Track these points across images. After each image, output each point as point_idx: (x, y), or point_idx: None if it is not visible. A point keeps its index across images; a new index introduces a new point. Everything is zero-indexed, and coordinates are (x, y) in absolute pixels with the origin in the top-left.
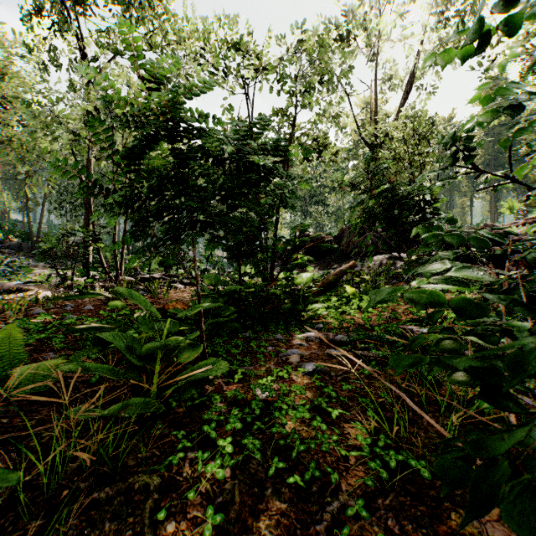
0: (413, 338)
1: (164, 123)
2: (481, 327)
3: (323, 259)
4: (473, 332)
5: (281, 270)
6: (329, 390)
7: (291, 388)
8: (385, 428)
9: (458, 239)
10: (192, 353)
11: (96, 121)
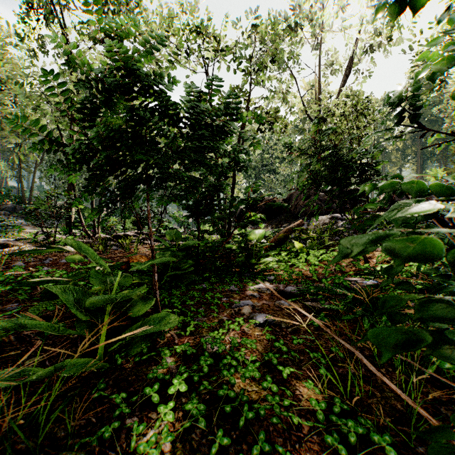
0: (382, 298)
1: None
2: (454, 284)
3: (274, 219)
4: (446, 290)
5: (236, 227)
6: (280, 344)
7: (242, 341)
8: (339, 388)
9: (417, 188)
10: (142, 307)
11: (42, 71)
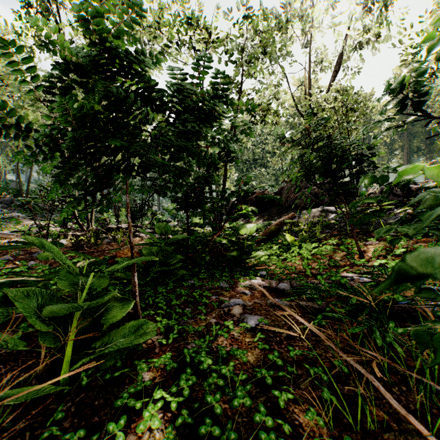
0: (437, 335)
1: (93, 57)
2: None
3: (265, 212)
4: None
5: (226, 220)
6: (274, 357)
7: (231, 352)
8: (347, 417)
9: None
10: (118, 312)
11: None
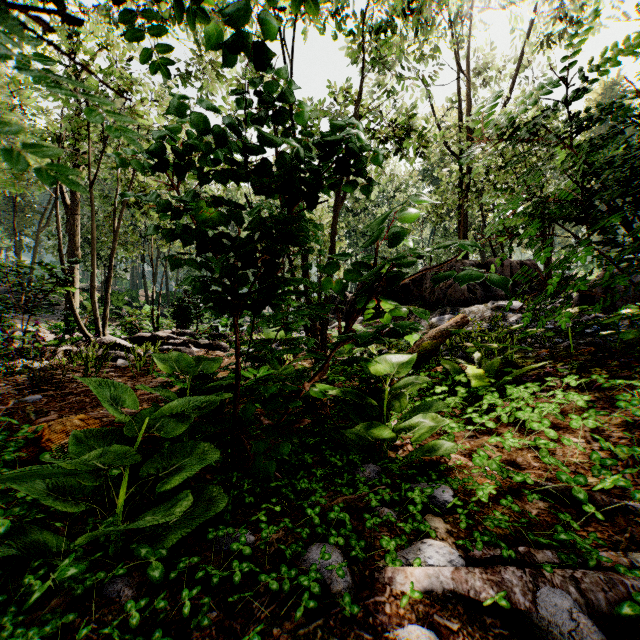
0: None
1: None
2: None
3: None
4: None
5: (340, 343)
6: None
7: None
8: None
9: None
10: None
11: None
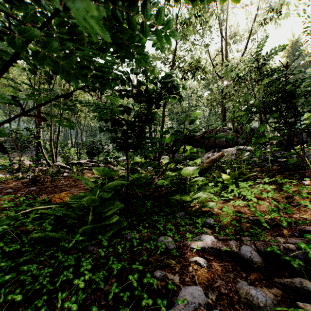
0: None
1: None
2: None
3: None
4: None
5: (169, 162)
6: None
7: None
8: None
9: None
10: None
11: None
